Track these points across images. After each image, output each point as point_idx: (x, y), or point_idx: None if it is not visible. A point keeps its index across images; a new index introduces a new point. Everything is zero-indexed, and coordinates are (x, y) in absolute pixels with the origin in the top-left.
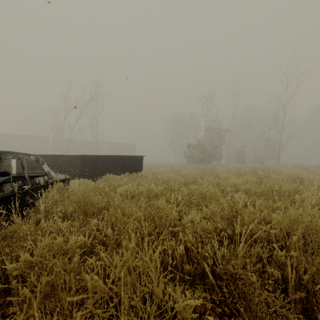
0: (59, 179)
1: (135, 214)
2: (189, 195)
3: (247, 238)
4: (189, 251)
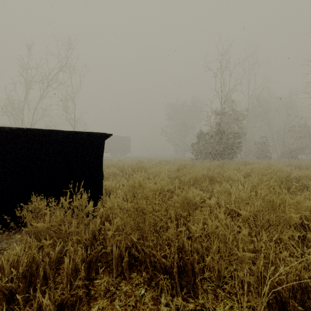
0: None
1: None
2: None
3: None
4: None
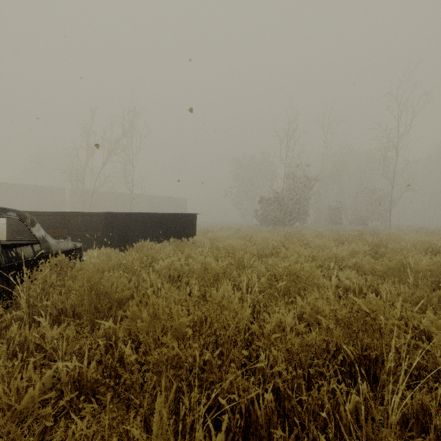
0: (62, 249)
1: (177, 320)
2: (270, 276)
3: (394, 368)
4: (283, 399)
